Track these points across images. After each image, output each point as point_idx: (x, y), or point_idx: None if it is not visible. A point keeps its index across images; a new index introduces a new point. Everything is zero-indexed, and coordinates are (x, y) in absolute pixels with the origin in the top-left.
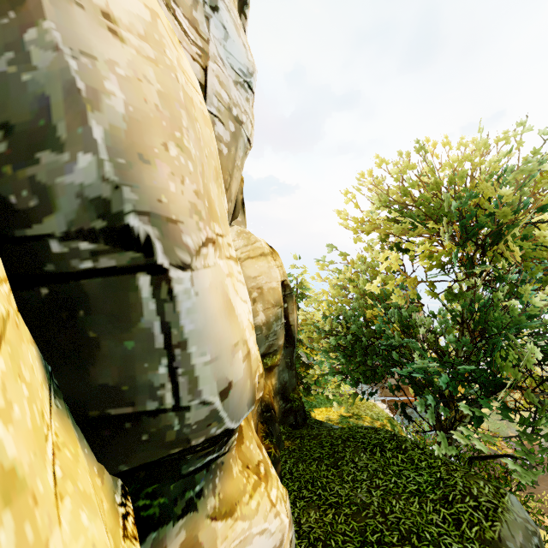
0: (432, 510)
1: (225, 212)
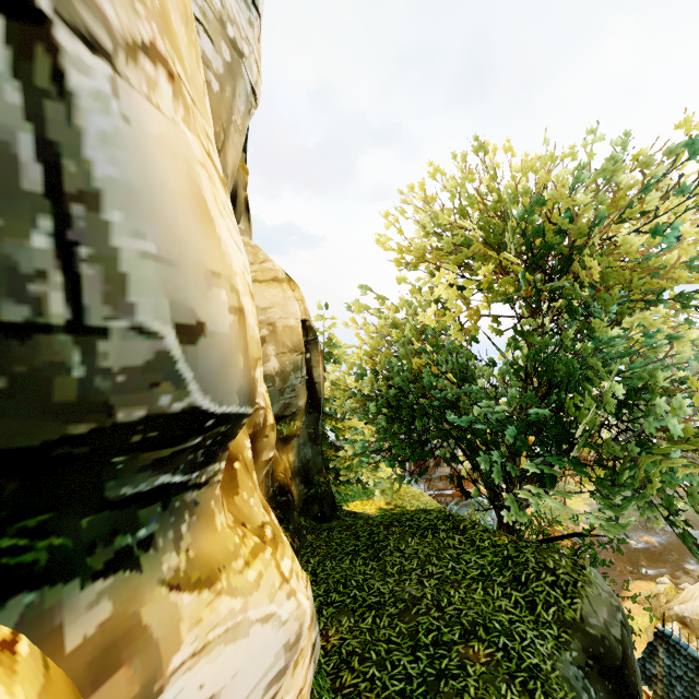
0: (500, 595)
1: (203, 95)
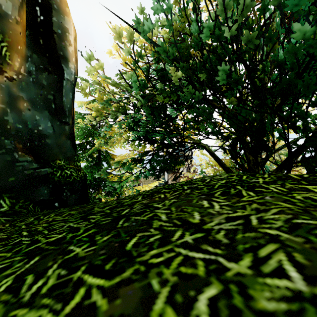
0: None
1: None
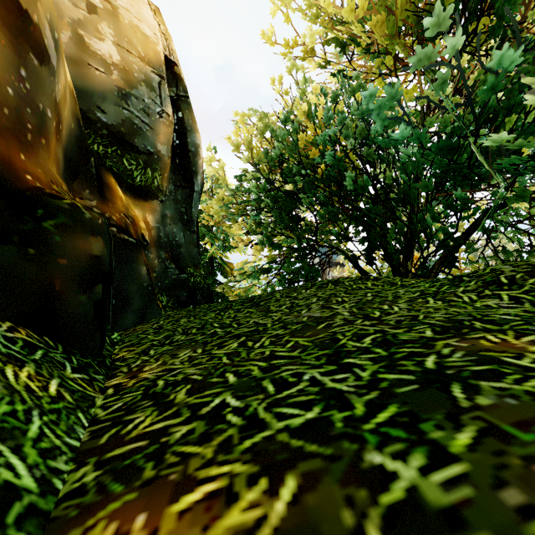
0: (477, 298)
1: None
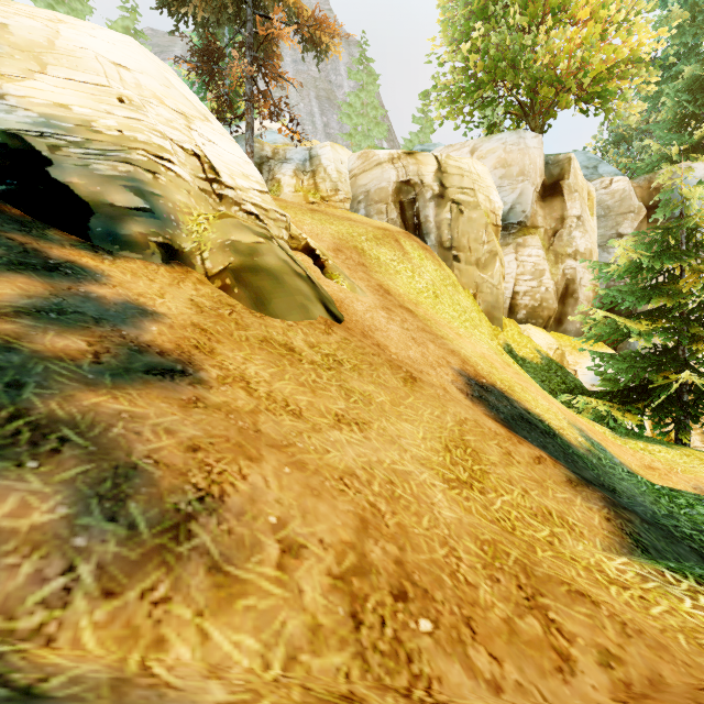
0: None
1: None
